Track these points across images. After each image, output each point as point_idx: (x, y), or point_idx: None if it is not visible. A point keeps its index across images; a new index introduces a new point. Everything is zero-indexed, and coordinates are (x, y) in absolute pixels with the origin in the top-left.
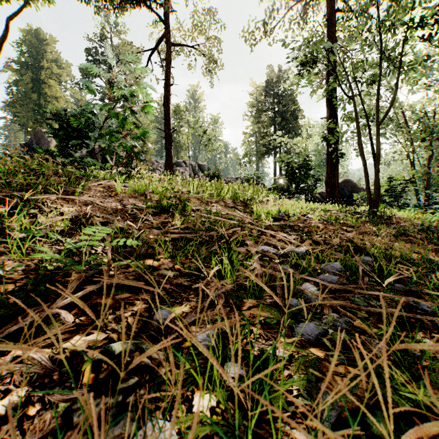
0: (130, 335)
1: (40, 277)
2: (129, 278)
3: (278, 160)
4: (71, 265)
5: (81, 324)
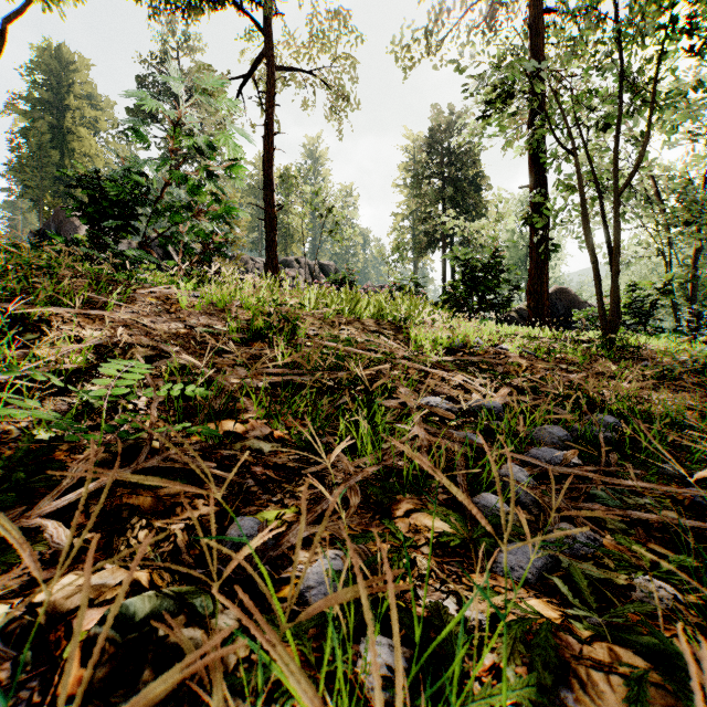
0: (176, 572)
1: (20, 455)
2: (190, 454)
3: (450, 257)
4: (88, 432)
5: (84, 548)
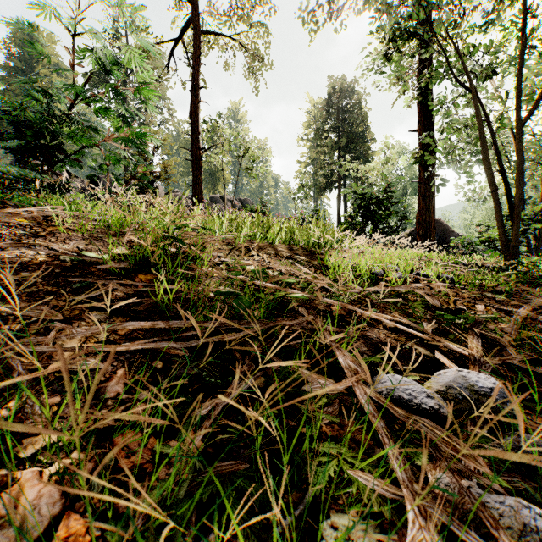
0: None
1: None
2: None
3: (349, 192)
4: None
5: None
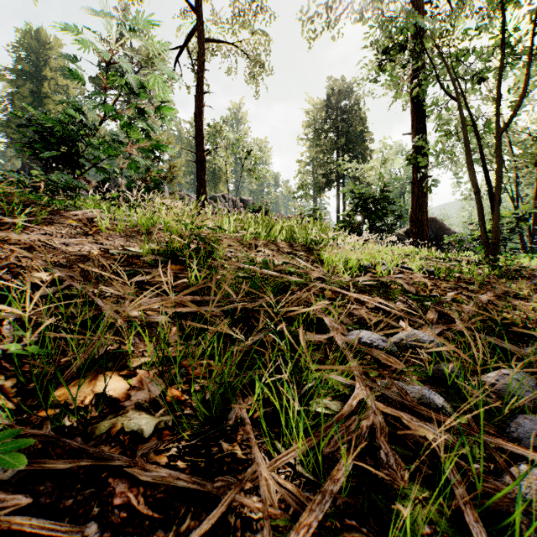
0: None
1: None
2: None
3: (346, 191)
4: None
5: None
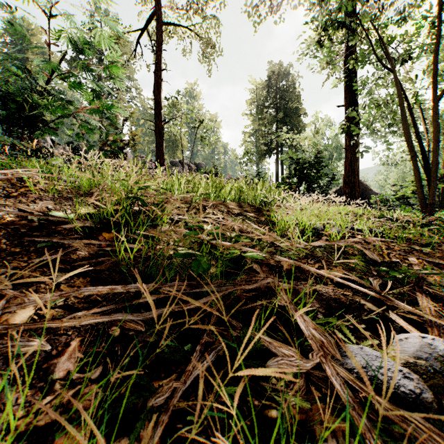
0: None
1: None
2: None
3: (286, 157)
4: None
5: None
